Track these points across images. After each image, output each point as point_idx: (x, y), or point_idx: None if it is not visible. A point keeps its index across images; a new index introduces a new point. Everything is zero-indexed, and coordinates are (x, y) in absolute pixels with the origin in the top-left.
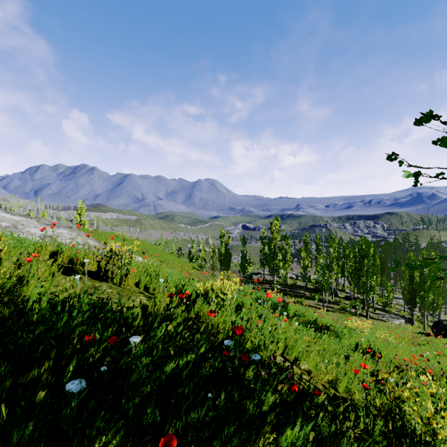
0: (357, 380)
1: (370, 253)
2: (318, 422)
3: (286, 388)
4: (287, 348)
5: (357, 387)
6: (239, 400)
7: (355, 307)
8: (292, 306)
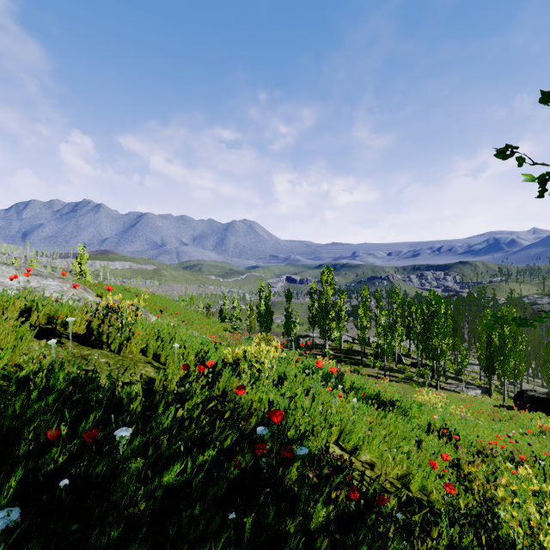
0: (435, 474)
1: (441, 311)
2: (388, 543)
3: (342, 495)
4: (343, 433)
5: (434, 484)
6: (277, 519)
7: (423, 376)
8: (348, 377)
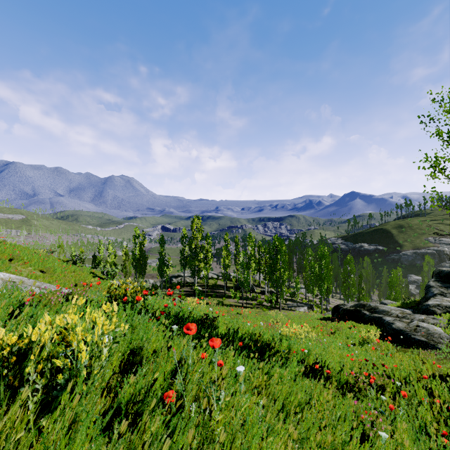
0: None
1: (283, 250)
2: None
3: None
4: None
5: None
6: None
7: (270, 301)
8: (220, 319)
